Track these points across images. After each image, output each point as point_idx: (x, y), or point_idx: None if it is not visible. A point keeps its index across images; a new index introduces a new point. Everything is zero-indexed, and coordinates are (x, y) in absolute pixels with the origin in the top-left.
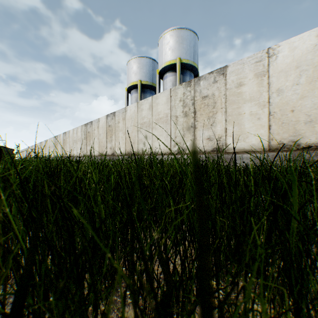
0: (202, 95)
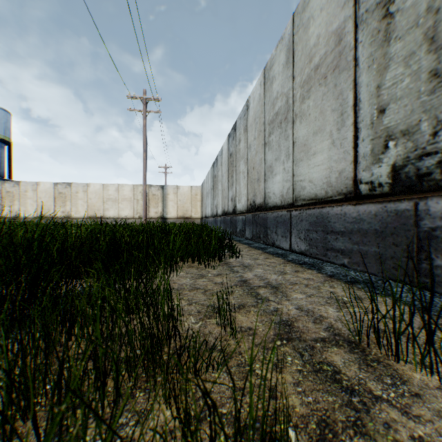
0: (8, 190)
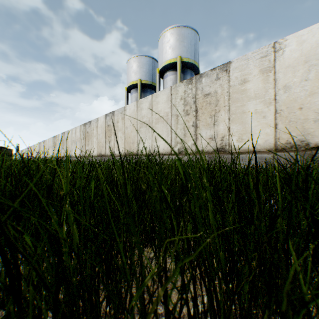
0: (204, 93)
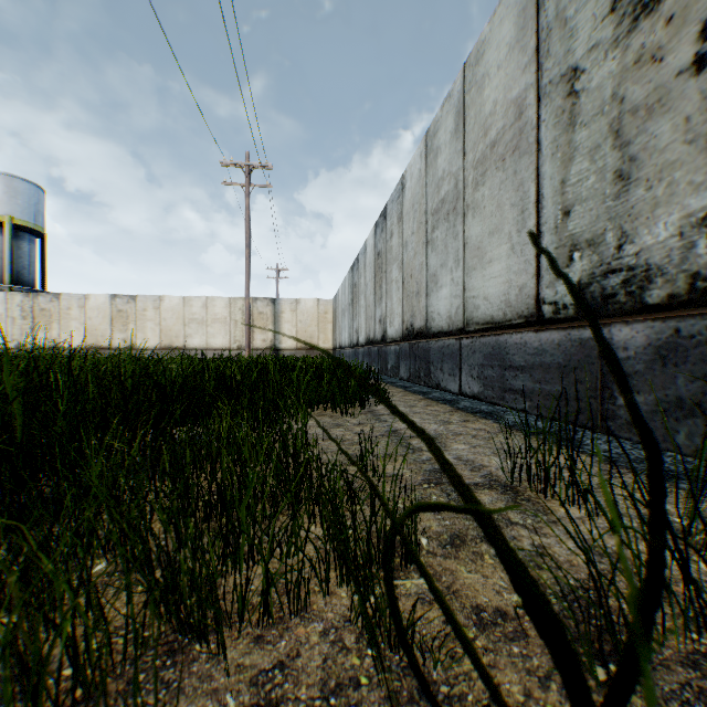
0: (43, 307)
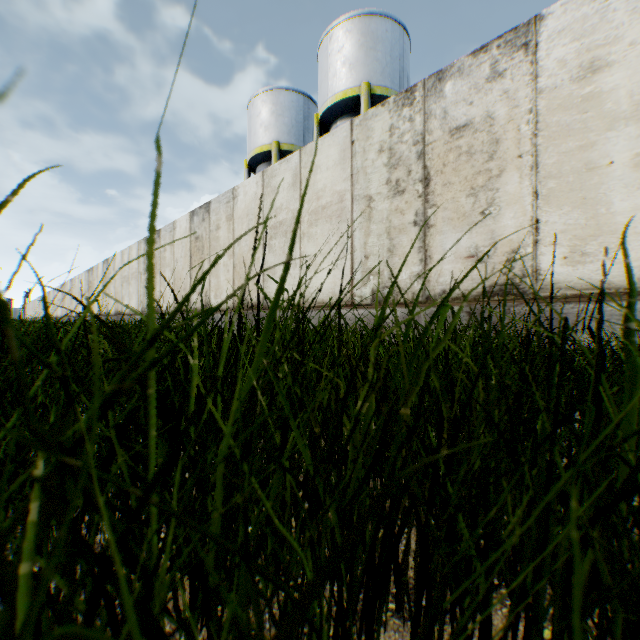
0: (452, 125)
